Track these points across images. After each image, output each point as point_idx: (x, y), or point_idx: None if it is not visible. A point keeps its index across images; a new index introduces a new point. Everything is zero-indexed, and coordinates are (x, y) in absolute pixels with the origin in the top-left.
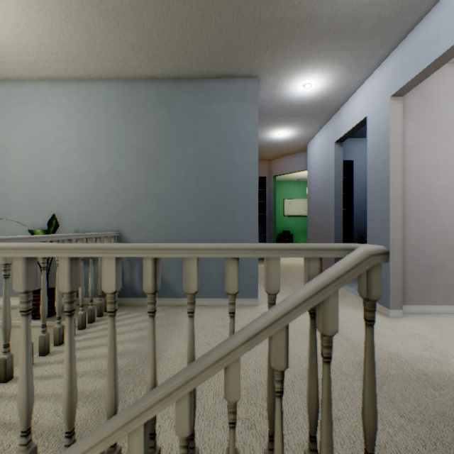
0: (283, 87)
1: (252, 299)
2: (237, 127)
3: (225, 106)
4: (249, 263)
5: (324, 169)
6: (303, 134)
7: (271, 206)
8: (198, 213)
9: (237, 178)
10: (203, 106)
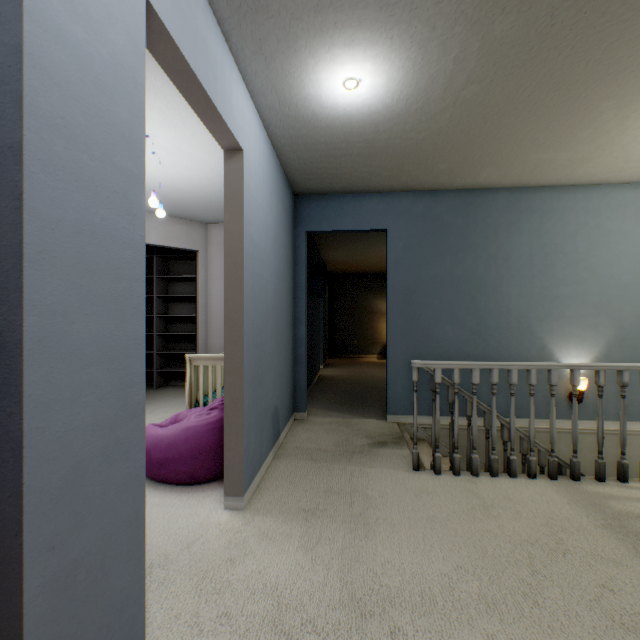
0: None
1: None
2: None
3: None
4: None
5: None
6: None
7: None
8: None
9: None
10: None
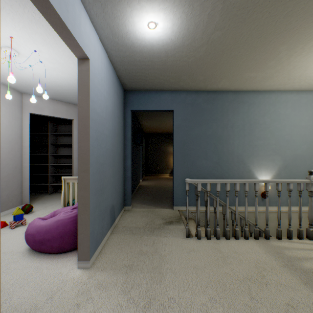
0: None
1: None
2: None
3: None
4: None
5: None
6: None
7: None
8: None
9: None
10: None
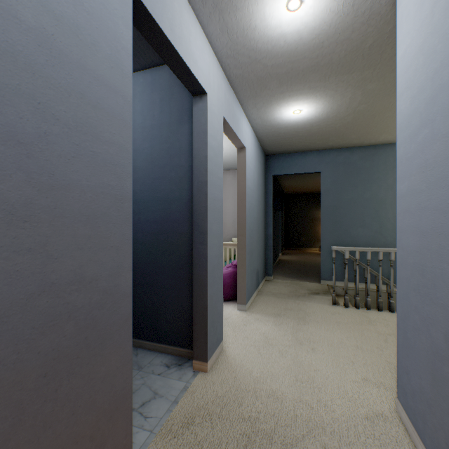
0: None
1: None
2: None
3: None
4: None
5: None
6: None
7: None
8: None
9: None
10: None
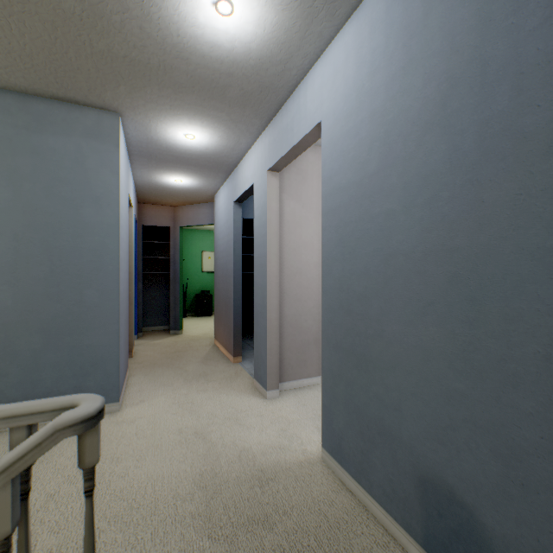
0: (160, 131)
1: (110, 404)
2: (87, 173)
3: (68, 142)
4: (106, 357)
5: (227, 229)
6: (207, 184)
7: (177, 263)
8: (18, 291)
9: (88, 243)
10: (29, 135)
